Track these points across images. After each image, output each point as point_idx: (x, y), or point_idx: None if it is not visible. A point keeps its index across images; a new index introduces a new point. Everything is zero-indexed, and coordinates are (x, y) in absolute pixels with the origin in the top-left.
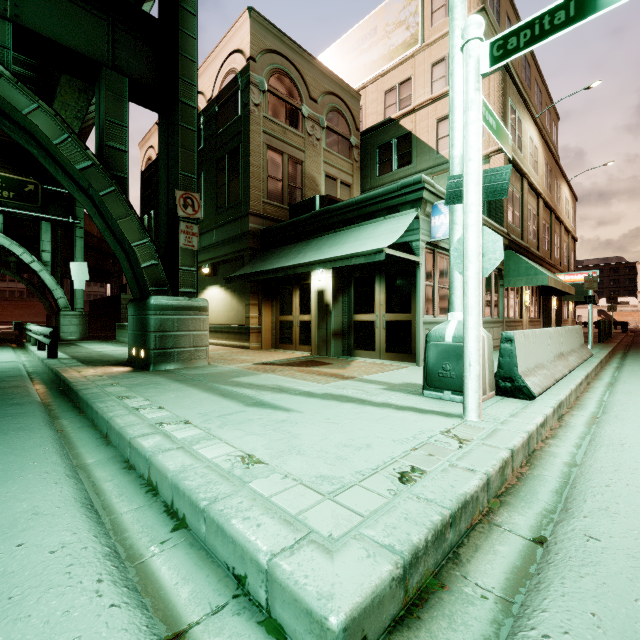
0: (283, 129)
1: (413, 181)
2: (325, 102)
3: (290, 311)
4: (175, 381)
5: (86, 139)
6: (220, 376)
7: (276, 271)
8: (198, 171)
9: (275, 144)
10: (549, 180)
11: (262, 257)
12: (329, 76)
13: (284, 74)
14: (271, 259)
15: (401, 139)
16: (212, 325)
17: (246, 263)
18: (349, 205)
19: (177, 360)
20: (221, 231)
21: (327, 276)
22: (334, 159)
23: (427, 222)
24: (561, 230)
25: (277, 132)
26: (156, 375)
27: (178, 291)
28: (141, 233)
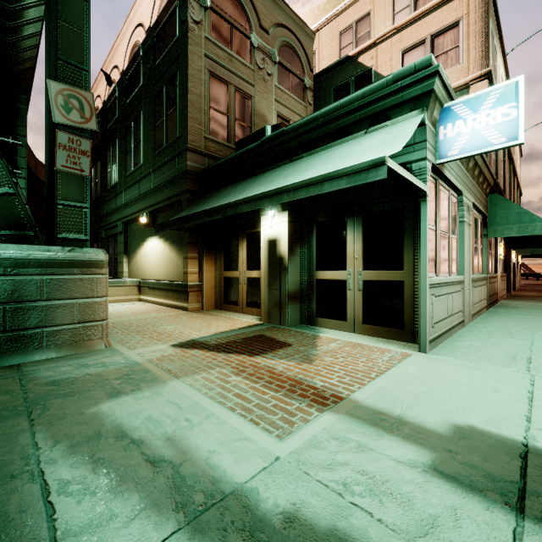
0: (229, 56)
1: (415, 68)
2: (277, 34)
3: (236, 266)
4: None
5: (30, 87)
6: (86, 391)
7: (212, 212)
8: (137, 111)
9: (219, 72)
10: None
11: (201, 200)
12: (281, 6)
13: None
14: (210, 201)
15: (360, 77)
16: (150, 281)
17: (183, 208)
18: (311, 122)
19: (47, 345)
20: (158, 174)
21: (281, 221)
22: (287, 99)
23: (433, 134)
24: (515, 183)
25: (222, 58)
26: None
27: (54, 237)
28: None
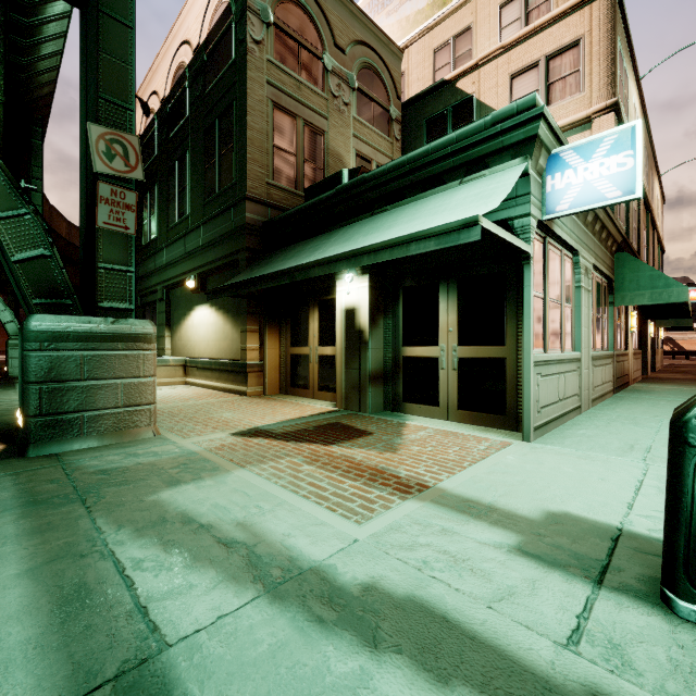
0: (297, 83)
1: (517, 108)
2: (356, 54)
3: (305, 340)
4: (21, 504)
5: (47, 117)
6: (141, 480)
7: (278, 276)
8: (183, 149)
9: (285, 102)
10: (647, 169)
11: (263, 261)
12: (361, 19)
13: (298, 5)
14: (275, 262)
15: (458, 107)
16: (199, 359)
17: (241, 270)
18: (397, 168)
19: (88, 432)
20: (210, 227)
21: (360, 286)
22: (368, 134)
23: (539, 185)
24: (654, 237)
25: (288, 86)
26: (13, 475)
27: (95, 306)
28: (13, 196)
